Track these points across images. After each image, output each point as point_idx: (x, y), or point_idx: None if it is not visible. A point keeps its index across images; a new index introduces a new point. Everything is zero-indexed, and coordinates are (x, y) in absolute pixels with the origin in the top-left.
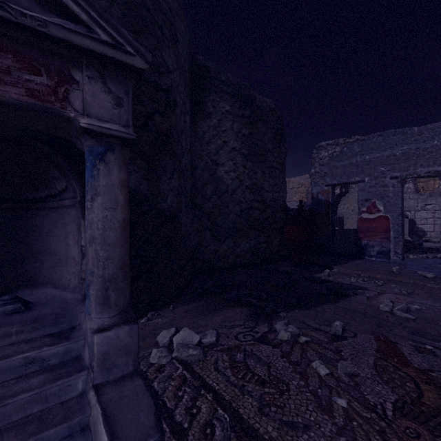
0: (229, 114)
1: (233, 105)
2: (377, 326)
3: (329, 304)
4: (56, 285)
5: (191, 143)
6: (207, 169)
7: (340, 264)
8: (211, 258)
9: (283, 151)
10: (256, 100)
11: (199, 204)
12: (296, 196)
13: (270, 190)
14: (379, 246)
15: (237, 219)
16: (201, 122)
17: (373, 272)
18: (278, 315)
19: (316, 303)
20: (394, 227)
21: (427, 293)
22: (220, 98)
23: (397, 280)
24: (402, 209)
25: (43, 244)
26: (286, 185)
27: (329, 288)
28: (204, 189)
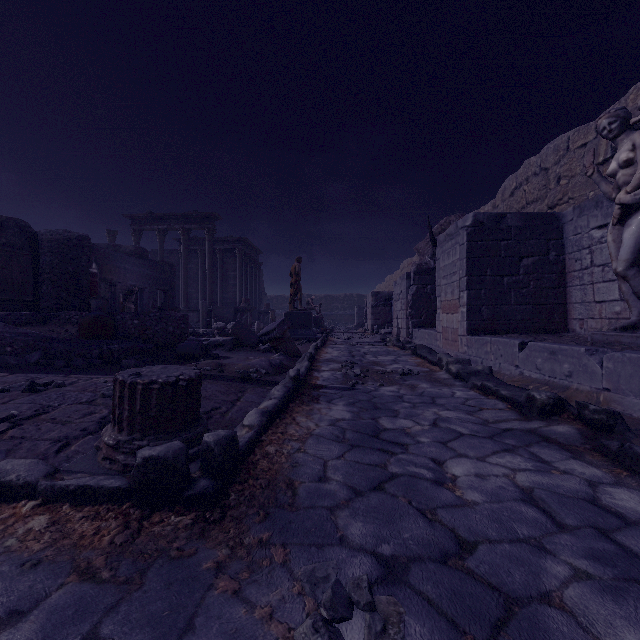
0: None
1: None
2: None
3: None
4: None
5: None
6: None
7: None
8: None
9: None
10: (121, 250)
11: None
12: None
13: None
14: None
15: None
16: None
17: None
18: None
19: None
20: None
21: None
22: None
23: None
24: (140, 306)
25: None
26: None
27: None
28: None
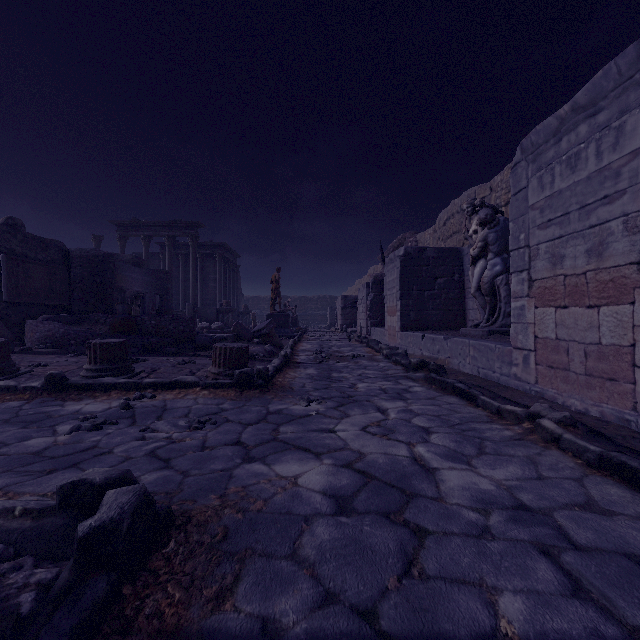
0: None
1: None
2: None
3: None
4: None
5: None
6: None
7: None
8: None
9: None
10: (119, 258)
11: None
12: None
13: None
14: None
15: None
16: None
17: None
18: None
19: None
20: None
21: None
22: None
23: None
24: (142, 309)
25: None
26: None
27: None
28: None
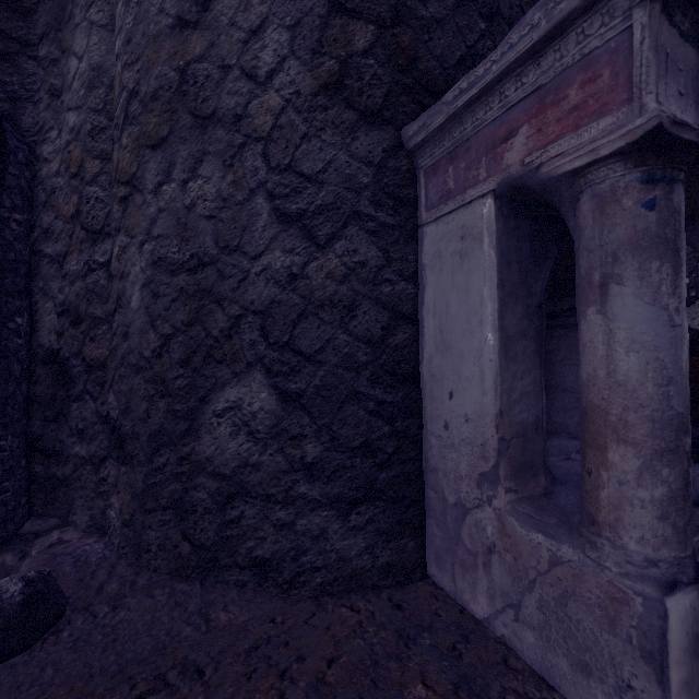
0: None
1: None
2: None
3: None
4: (573, 435)
5: None
6: None
7: None
8: None
9: None
10: None
11: None
12: None
13: None
14: None
15: None
16: None
17: None
18: None
19: None
20: None
21: None
22: None
23: None
24: None
25: (553, 377)
26: None
27: None
28: None
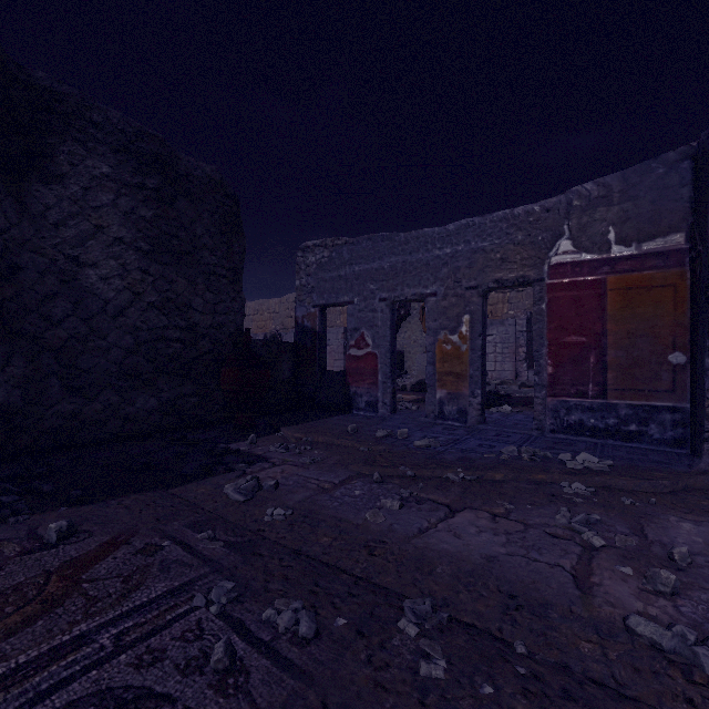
0: (109, 180)
1: (119, 167)
2: (157, 519)
3: (156, 491)
4: None
5: (8, 224)
6: (54, 271)
7: (298, 423)
8: (63, 426)
9: (237, 249)
10: (180, 163)
11: (32, 332)
12: (341, 318)
13: (208, 311)
14: (368, 395)
15: (129, 358)
16: (40, 189)
17: (321, 434)
18: (7, 521)
19: (132, 492)
20: (383, 367)
21: (337, 461)
22: (88, 151)
23: (338, 443)
24: (391, 344)
25: None
26: (243, 303)
27: (201, 464)
28: (48, 307)
